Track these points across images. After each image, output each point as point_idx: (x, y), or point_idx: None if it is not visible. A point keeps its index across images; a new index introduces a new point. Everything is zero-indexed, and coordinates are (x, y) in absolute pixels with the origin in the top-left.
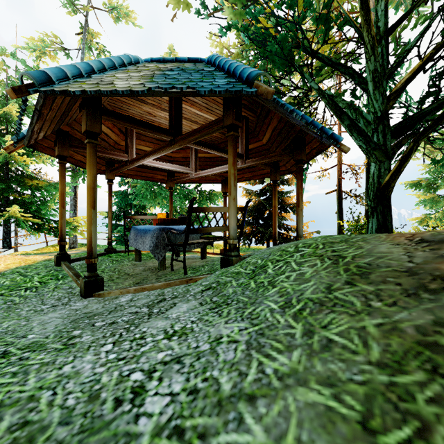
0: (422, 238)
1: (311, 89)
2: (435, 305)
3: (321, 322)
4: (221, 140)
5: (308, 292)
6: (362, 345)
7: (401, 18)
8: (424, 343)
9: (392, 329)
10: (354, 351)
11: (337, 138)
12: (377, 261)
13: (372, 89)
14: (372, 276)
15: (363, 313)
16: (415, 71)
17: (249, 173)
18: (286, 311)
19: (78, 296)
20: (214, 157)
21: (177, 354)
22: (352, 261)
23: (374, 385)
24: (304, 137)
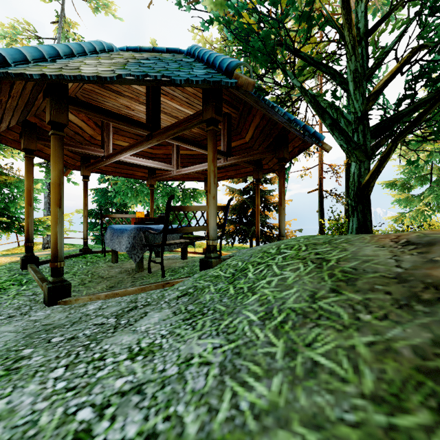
0: (408, 240)
1: (293, 87)
2: (431, 320)
3: (305, 338)
4: (204, 137)
5: (290, 301)
6: (352, 371)
7: (380, 20)
8: (425, 369)
9: (385, 350)
10: (343, 378)
11: (319, 136)
12: (363, 266)
13: (352, 89)
14: (359, 283)
15: (351, 329)
16: (393, 73)
17: (232, 171)
18: (267, 323)
19: (42, 304)
20: (197, 155)
21: (139, 380)
22: (337, 265)
23: (370, 428)
24: (287, 135)
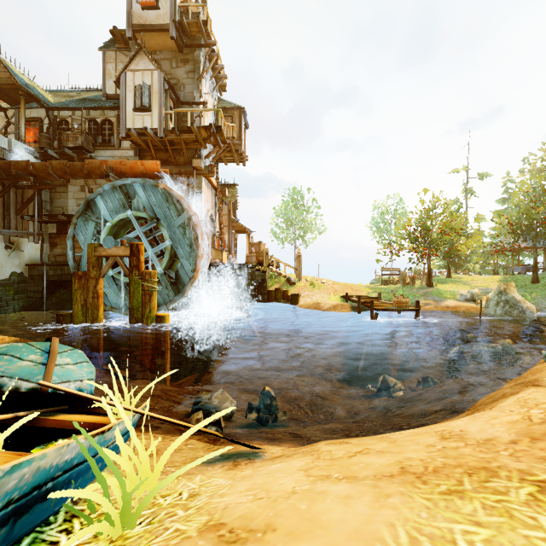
0: None
1: None
2: None
3: None
4: None
5: None
6: None
7: None
8: None
9: None
10: None
11: None
12: None
13: None
14: None
15: None
16: None
17: None
18: None
19: None
20: None
21: None
22: None
23: None
24: None
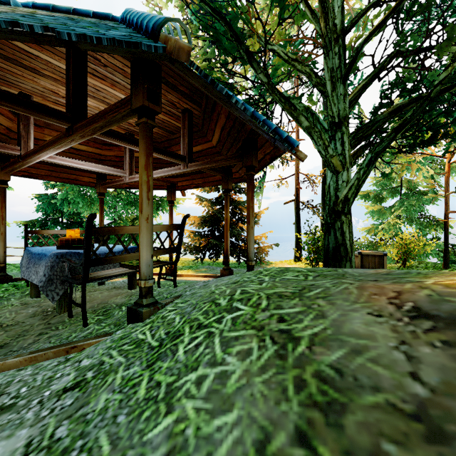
0: (418, 307)
1: (264, 82)
2: None
3: None
4: (164, 138)
5: (221, 453)
6: None
7: (358, 18)
8: None
9: None
10: None
11: (293, 142)
12: (353, 365)
13: (329, 91)
14: (350, 423)
15: None
16: (371, 78)
17: (199, 179)
18: None
19: None
20: (157, 158)
21: None
22: (310, 357)
23: None
24: (256, 139)
